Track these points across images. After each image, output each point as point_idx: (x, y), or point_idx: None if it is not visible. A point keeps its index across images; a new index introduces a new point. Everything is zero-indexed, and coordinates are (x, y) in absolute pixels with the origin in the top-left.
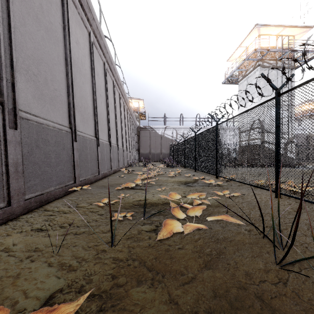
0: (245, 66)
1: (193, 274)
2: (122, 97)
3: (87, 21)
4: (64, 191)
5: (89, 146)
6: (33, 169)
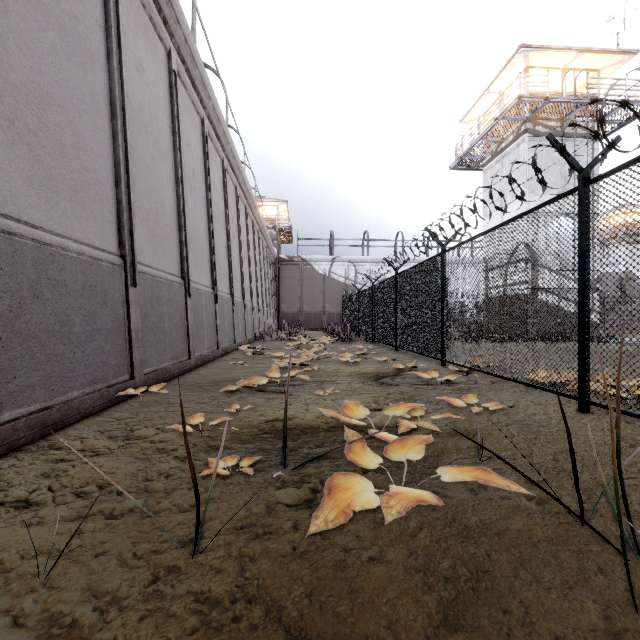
0: (497, 132)
1: None
2: (243, 196)
3: (163, 26)
4: (105, 399)
5: (166, 297)
6: (23, 350)
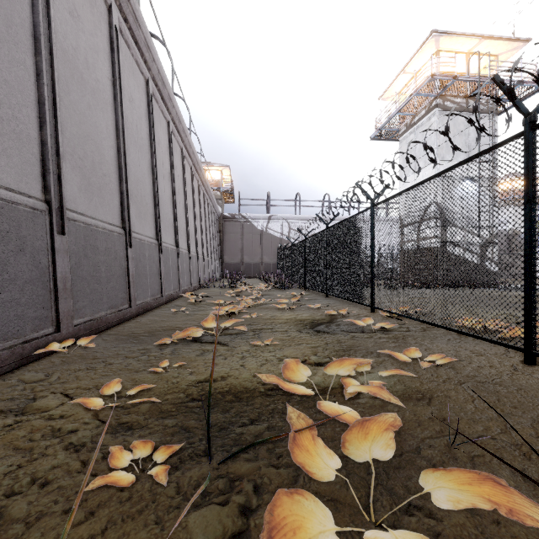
0: (411, 107)
1: None
2: (189, 158)
3: None
4: (18, 356)
5: (103, 246)
6: None
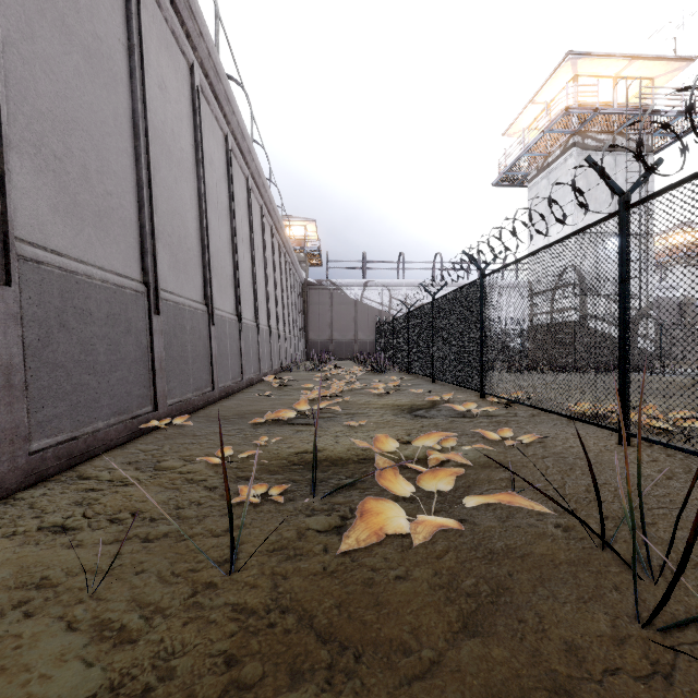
0: (543, 146)
1: (433, 652)
2: (269, 216)
3: (186, 40)
4: (129, 430)
5: (189, 325)
6: (51, 380)
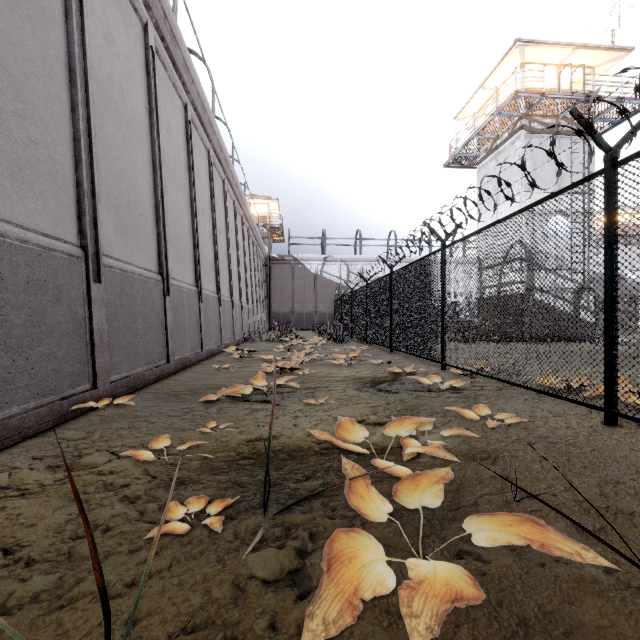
0: (492, 129)
1: None
2: (232, 191)
3: None
4: (56, 414)
5: (140, 295)
6: None
